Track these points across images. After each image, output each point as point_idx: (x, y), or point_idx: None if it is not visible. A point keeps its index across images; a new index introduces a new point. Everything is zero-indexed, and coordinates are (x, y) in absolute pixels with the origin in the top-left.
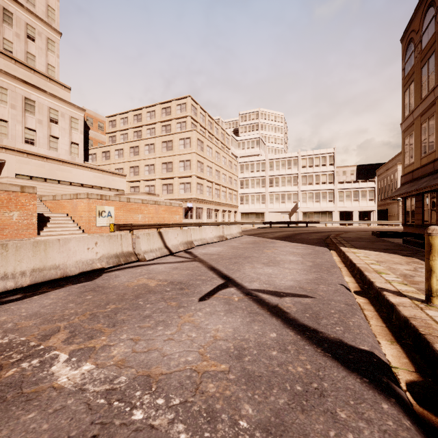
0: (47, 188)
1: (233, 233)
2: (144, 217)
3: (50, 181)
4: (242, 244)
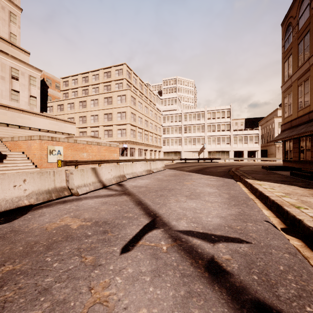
0: (9, 132)
1: (158, 168)
2: (88, 155)
3: (12, 126)
4: (166, 177)
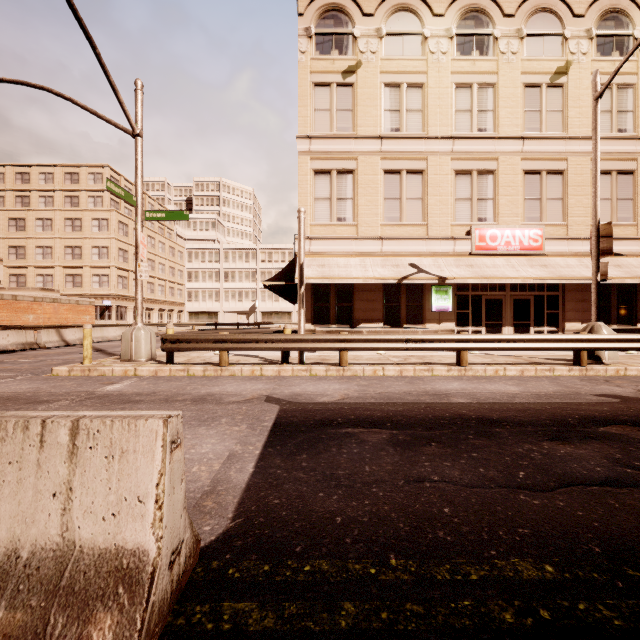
0: None
1: None
2: (37, 318)
3: None
4: None
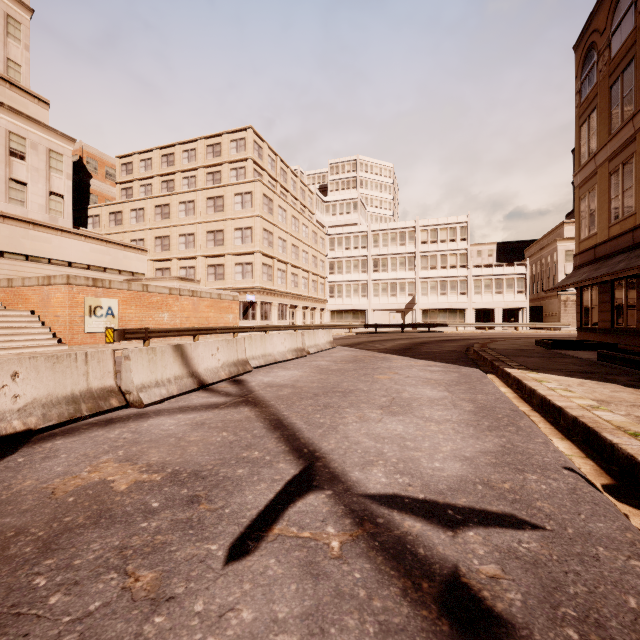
0: (5, 268)
1: (319, 344)
2: (173, 317)
3: (11, 256)
4: (336, 363)
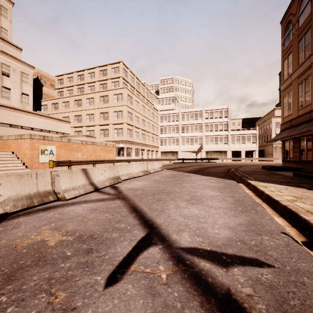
0: None
1: (155, 168)
2: (83, 155)
3: (3, 125)
4: (163, 178)
